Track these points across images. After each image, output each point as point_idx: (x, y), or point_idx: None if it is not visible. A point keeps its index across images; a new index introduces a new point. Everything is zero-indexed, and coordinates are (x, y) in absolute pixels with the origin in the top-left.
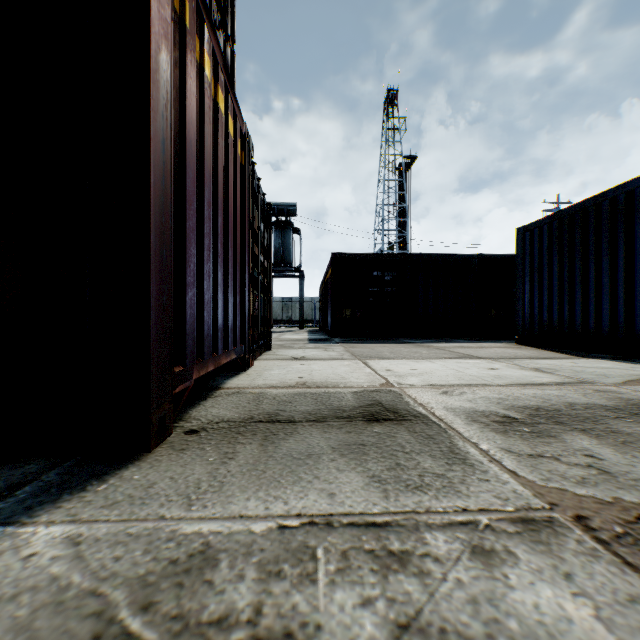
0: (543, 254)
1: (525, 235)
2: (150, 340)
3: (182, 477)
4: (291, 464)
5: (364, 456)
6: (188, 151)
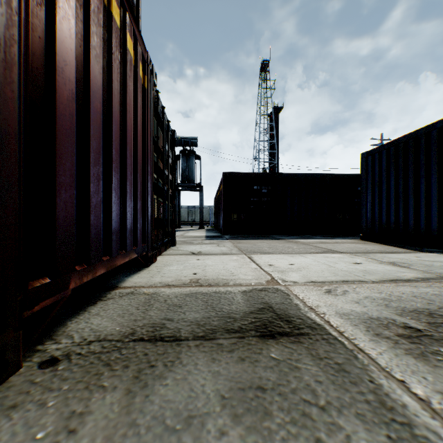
0: (382, 172)
1: (368, 158)
2: None
3: None
4: None
5: (266, 419)
6: (61, 35)
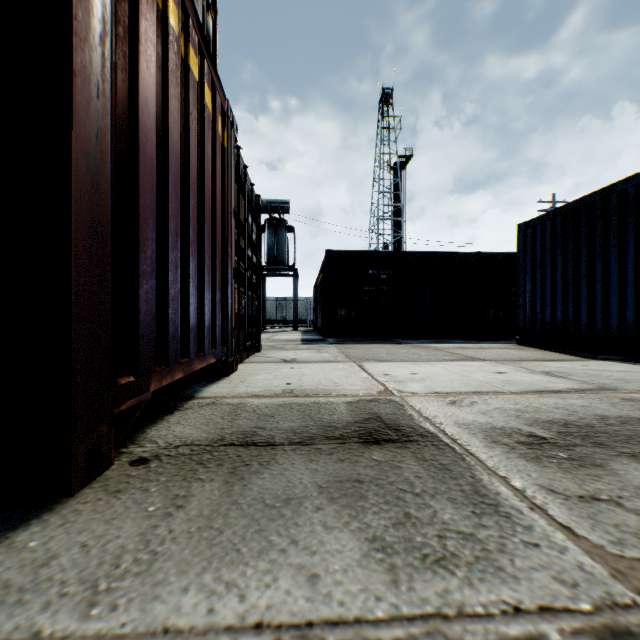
0: (545, 251)
1: (526, 231)
2: (72, 345)
3: (100, 543)
4: (260, 516)
5: (361, 501)
6: (143, 109)
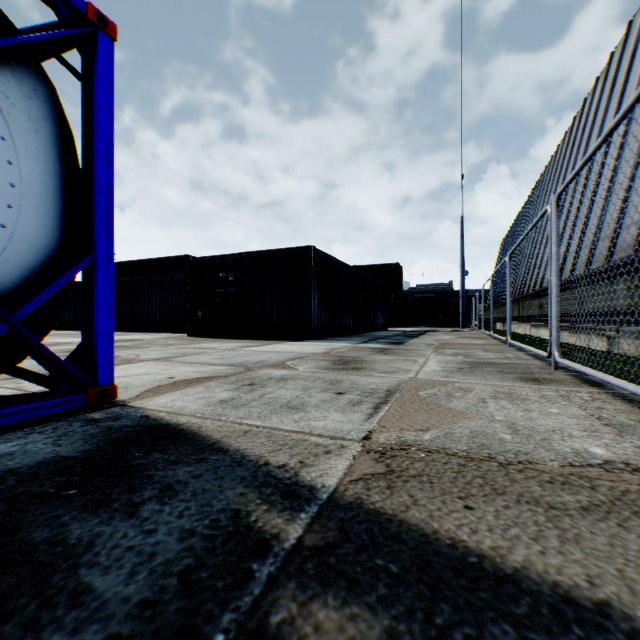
0: None
1: None
2: None
3: None
4: None
5: None
6: None
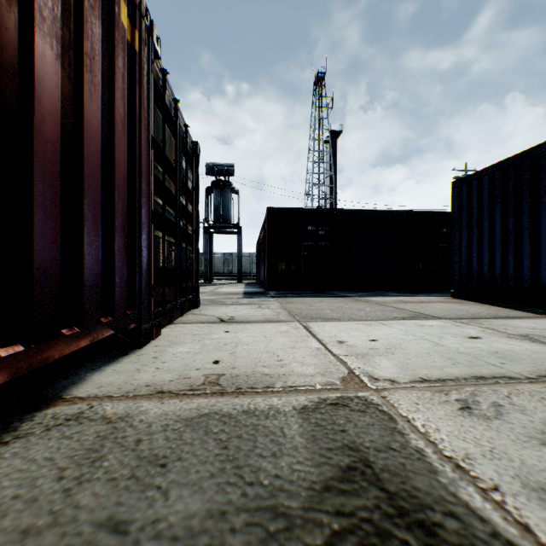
0: (483, 206)
1: (462, 188)
2: None
3: None
4: None
5: None
6: None
